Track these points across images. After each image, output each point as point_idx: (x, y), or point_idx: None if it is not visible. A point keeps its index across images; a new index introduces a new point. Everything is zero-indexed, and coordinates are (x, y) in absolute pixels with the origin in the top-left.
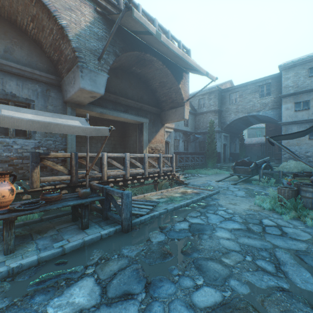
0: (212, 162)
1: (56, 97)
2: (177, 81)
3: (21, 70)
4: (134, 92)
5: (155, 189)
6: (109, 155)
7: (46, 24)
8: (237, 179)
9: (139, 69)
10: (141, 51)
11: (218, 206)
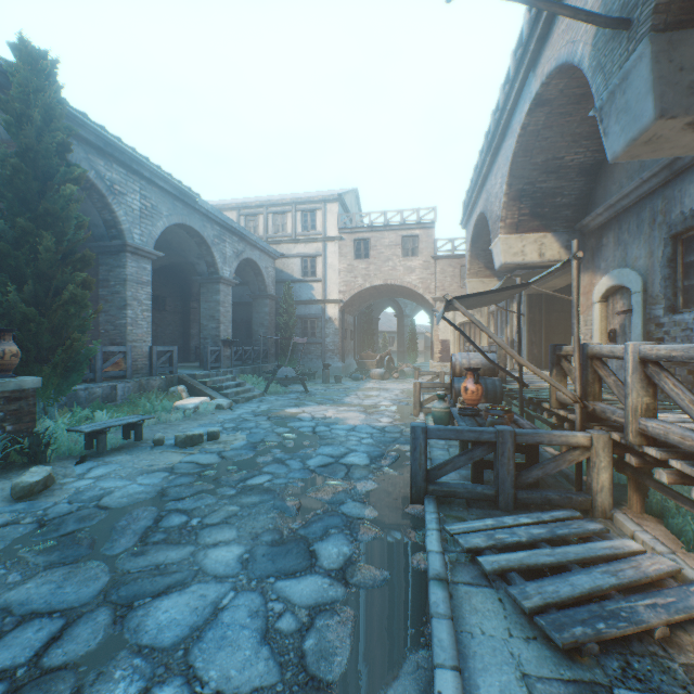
0: None
1: None
2: None
3: None
4: None
5: None
6: (644, 352)
7: None
8: None
9: None
10: None
11: None
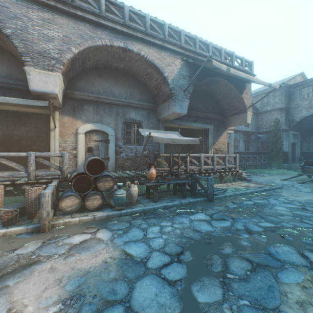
0: (277, 162)
1: (153, 117)
2: (240, 92)
3: (137, 104)
4: (202, 105)
5: (221, 182)
6: (190, 155)
7: (154, 76)
8: (307, 179)
9: (206, 87)
10: (210, 76)
11: (279, 196)
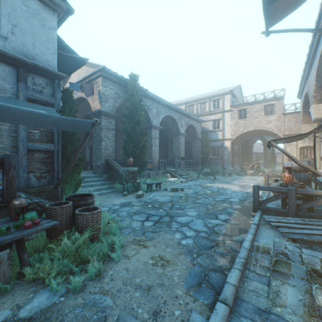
0: None
1: None
2: None
3: None
4: None
5: None
6: None
7: None
8: None
9: None
10: None
11: (192, 248)
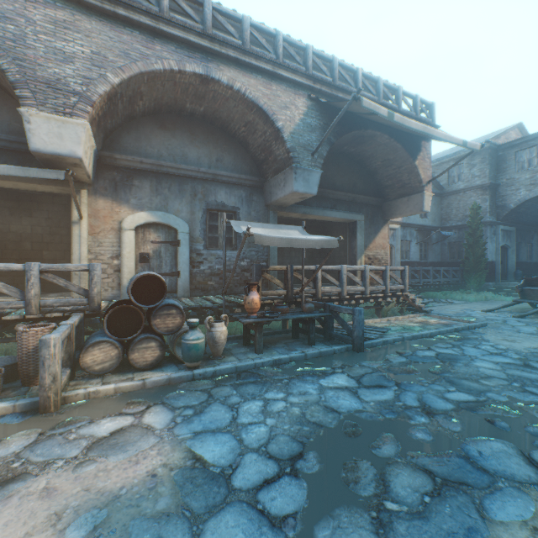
0: (476, 279)
1: (258, 200)
2: (411, 157)
3: (229, 177)
4: (344, 179)
5: (378, 315)
6: (323, 268)
7: (259, 128)
8: (528, 310)
9: (352, 147)
10: (359, 128)
11: (481, 340)
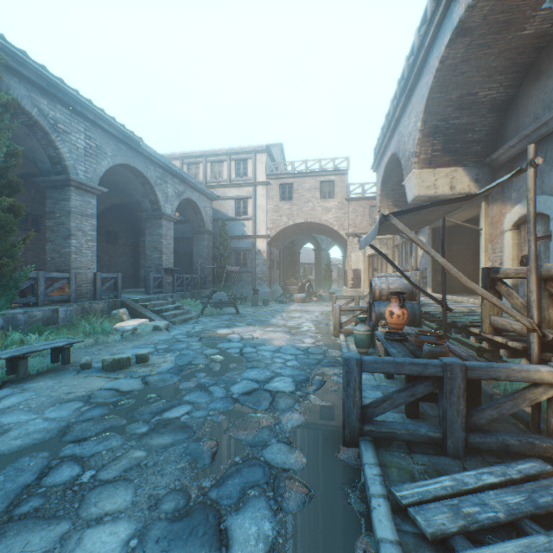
0: None
1: None
2: None
3: None
4: None
5: None
6: None
7: None
8: None
9: None
10: None
11: None
